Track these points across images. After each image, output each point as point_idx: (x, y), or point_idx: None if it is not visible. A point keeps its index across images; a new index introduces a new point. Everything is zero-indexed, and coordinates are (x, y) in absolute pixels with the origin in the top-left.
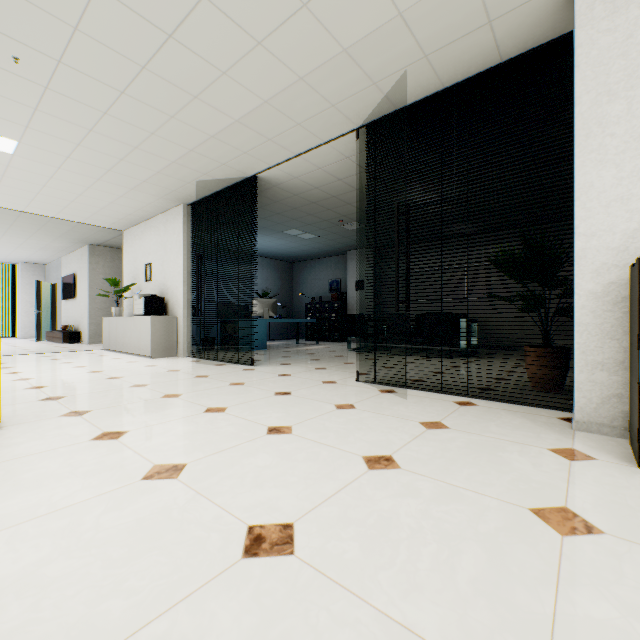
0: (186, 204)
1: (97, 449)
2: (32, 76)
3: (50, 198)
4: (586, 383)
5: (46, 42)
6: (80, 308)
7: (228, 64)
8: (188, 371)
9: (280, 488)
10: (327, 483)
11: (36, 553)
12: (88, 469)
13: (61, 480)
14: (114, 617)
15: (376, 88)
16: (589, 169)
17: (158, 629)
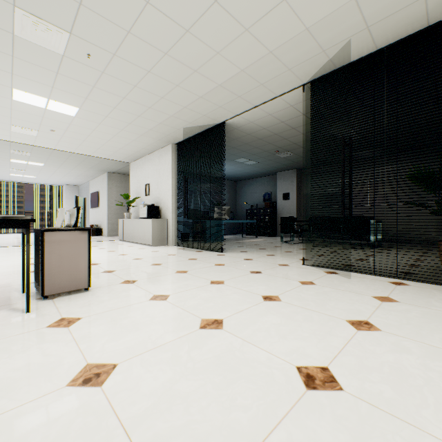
0: (173, 144)
1: (157, 306)
2: (96, 65)
3: (90, 143)
4: None
5: (109, 43)
6: (101, 213)
7: (222, 46)
8: (181, 255)
9: (300, 340)
10: (332, 339)
11: (164, 374)
12: (160, 319)
13: (148, 326)
14: (244, 424)
15: (324, 54)
16: None
17: (281, 436)
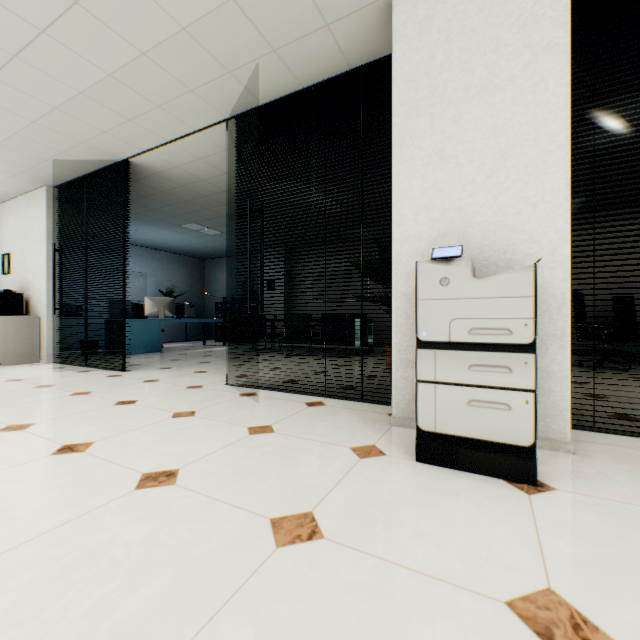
0: (51, 186)
1: None
2: None
3: None
4: (401, 380)
5: None
6: None
7: (44, 21)
8: (34, 380)
9: None
10: (63, 513)
11: None
12: None
13: None
14: None
15: (233, 77)
16: (403, 178)
17: None
